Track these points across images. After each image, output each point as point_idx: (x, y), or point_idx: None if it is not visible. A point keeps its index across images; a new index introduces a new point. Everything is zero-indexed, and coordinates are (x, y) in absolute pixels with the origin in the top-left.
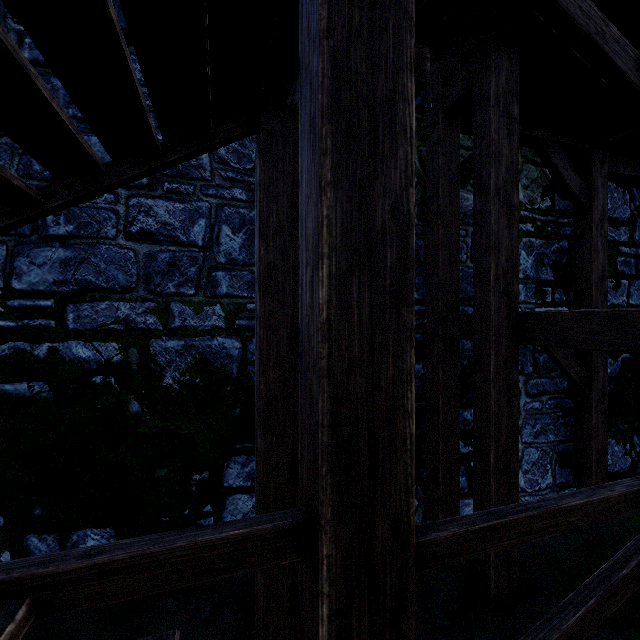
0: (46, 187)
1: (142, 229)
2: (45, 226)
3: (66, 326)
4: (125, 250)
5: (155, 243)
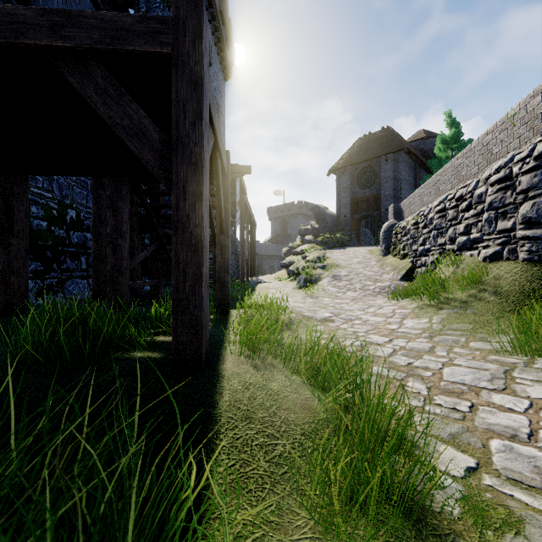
0: None
1: None
2: None
3: None
4: None
5: None
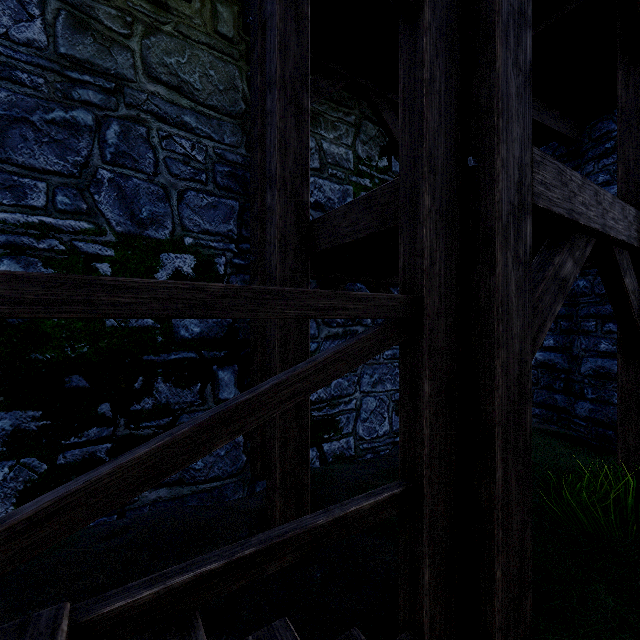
0: None
1: None
2: None
3: None
4: None
5: None
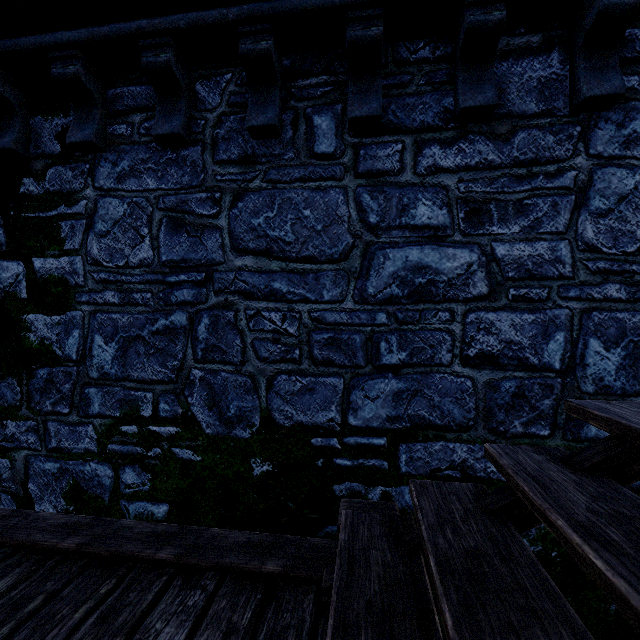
0: (604, 460)
1: (481, 351)
2: (378, 355)
3: (398, 468)
4: (461, 378)
5: (497, 368)
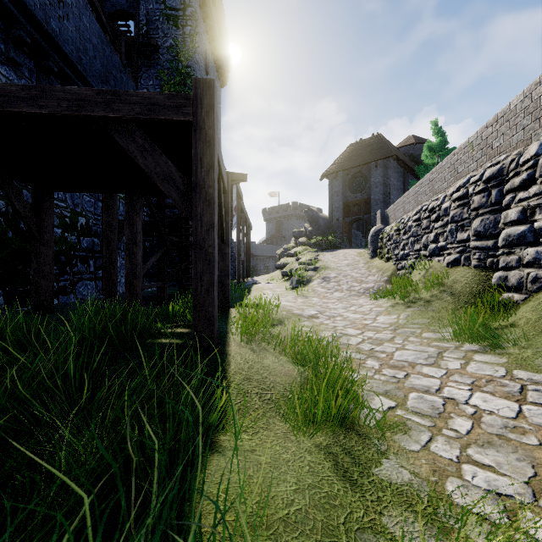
0: None
1: None
2: None
3: None
4: None
5: None
